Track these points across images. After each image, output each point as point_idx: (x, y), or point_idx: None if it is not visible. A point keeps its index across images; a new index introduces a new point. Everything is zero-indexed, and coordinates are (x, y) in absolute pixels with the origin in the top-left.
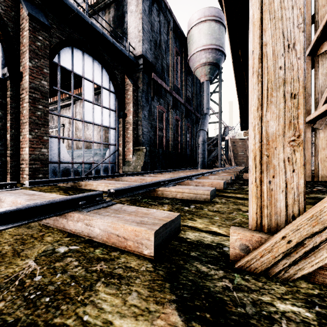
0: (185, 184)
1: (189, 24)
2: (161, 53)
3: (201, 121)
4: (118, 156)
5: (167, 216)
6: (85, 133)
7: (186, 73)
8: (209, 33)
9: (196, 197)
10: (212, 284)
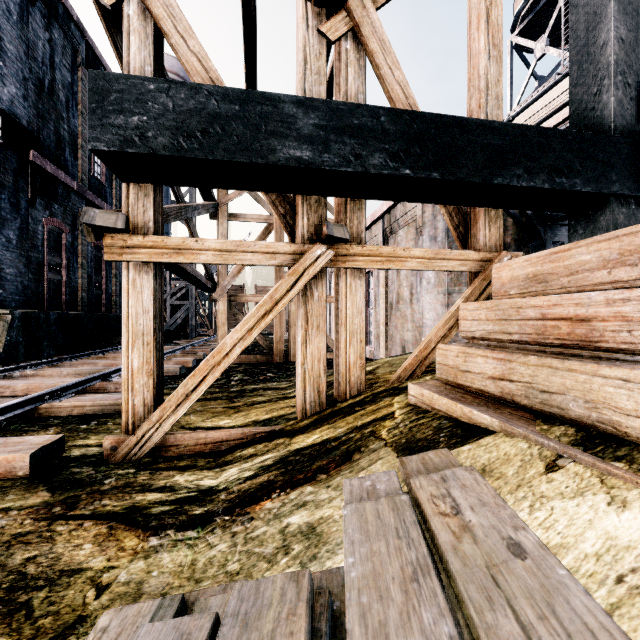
0: (97, 389)
1: None
2: (56, 109)
3: None
4: None
5: (48, 440)
6: None
7: None
8: None
9: (104, 410)
10: (80, 475)
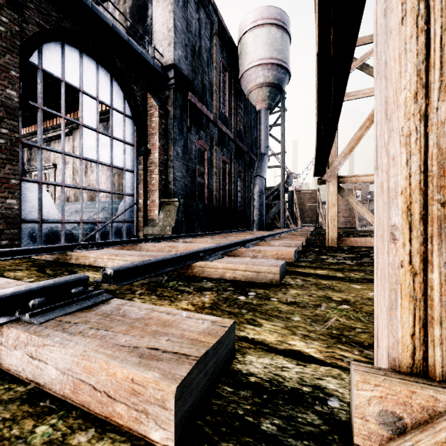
0: (237, 254)
1: (241, 29)
2: (202, 66)
3: (257, 164)
4: (138, 212)
5: (209, 330)
6: (88, 178)
7: (236, 97)
8: (268, 43)
9: (257, 277)
10: None
